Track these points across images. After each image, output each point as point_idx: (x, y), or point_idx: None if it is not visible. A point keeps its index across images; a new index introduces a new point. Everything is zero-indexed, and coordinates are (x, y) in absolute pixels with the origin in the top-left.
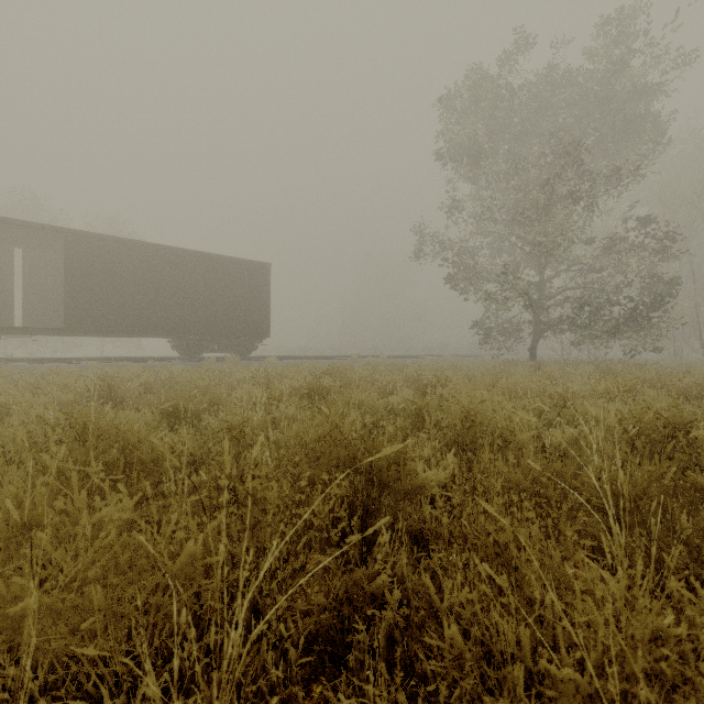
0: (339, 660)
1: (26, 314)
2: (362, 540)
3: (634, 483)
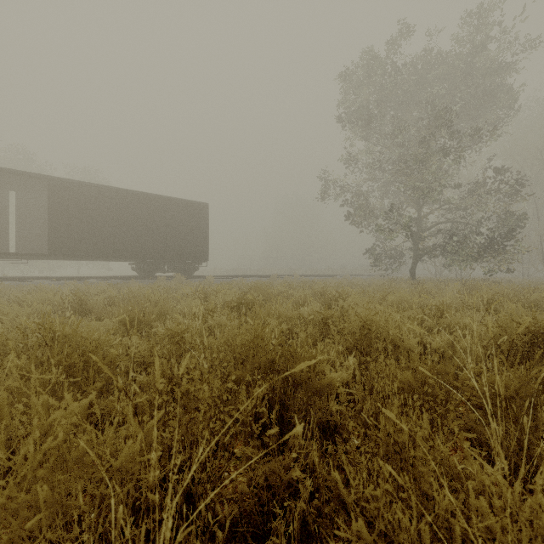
0: (260, 538)
1: (19, 242)
2: (279, 429)
3: (507, 385)
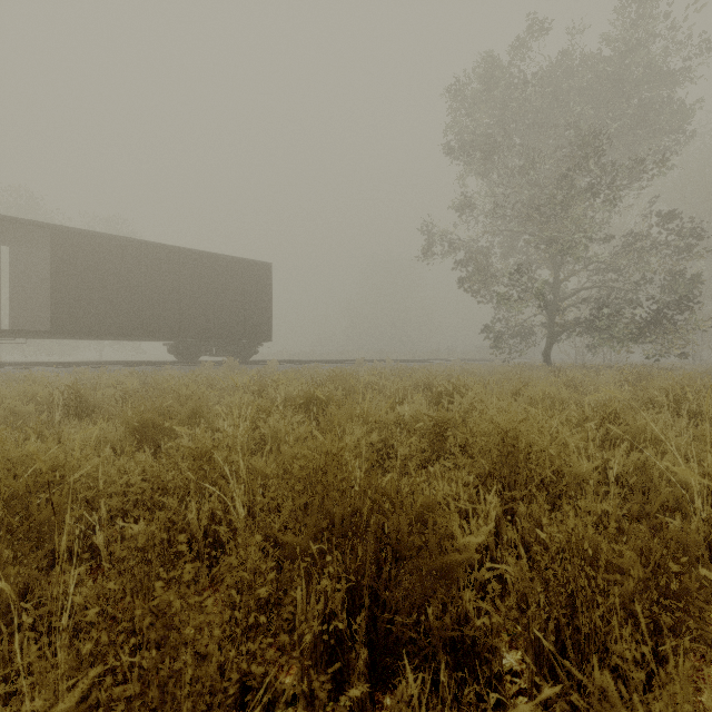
0: None
1: (14, 315)
2: (369, 641)
3: None
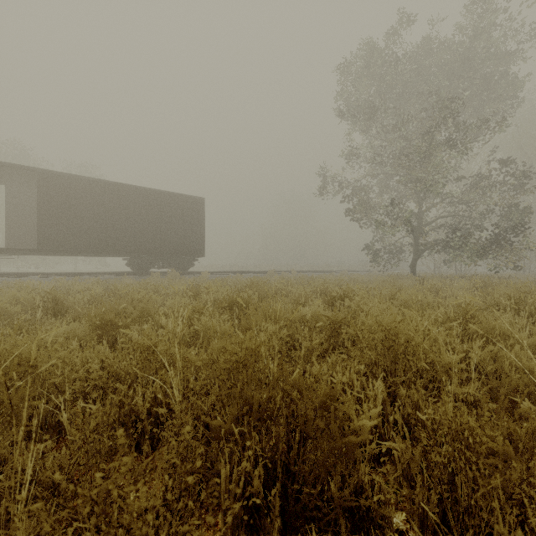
0: None
1: (9, 237)
2: (281, 506)
3: None
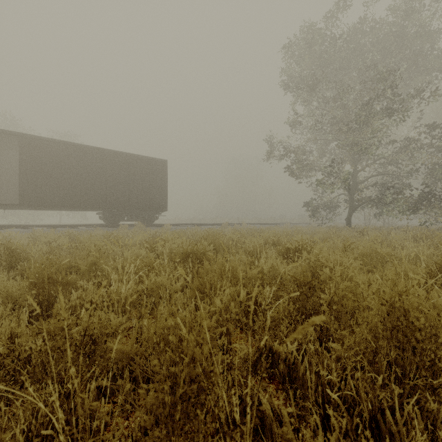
0: None
1: None
2: None
3: None
